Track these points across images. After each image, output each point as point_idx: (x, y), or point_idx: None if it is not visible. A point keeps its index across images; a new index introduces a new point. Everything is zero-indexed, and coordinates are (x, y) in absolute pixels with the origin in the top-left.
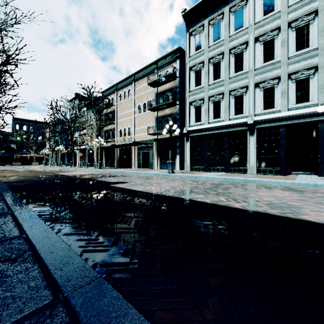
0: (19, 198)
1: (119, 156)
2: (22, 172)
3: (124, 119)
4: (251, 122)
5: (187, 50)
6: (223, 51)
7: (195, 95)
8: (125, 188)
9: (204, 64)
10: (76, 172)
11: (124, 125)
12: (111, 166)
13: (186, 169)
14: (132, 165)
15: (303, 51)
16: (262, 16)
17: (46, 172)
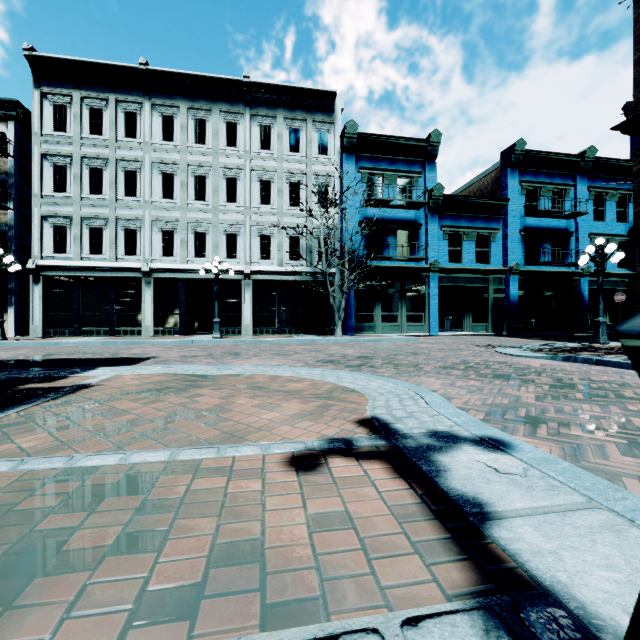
0: None
1: None
2: None
3: None
4: (147, 270)
5: (37, 120)
6: (107, 157)
7: (55, 207)
8: None
9: (73, 160)
10: None
11: None
12: None
13: (34, 334)
14: None
15: (201, 203)
16: (161, 140)
17: None
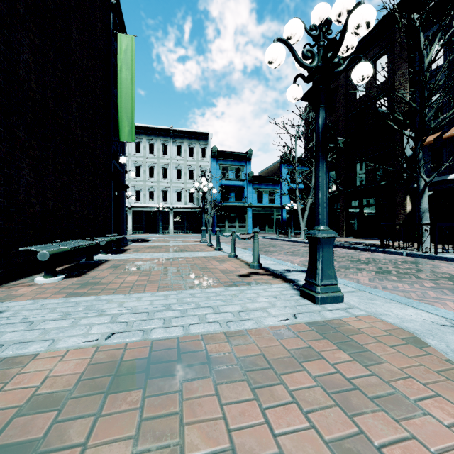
0: None
1: None
2: None
3: None
4: (130, 207)
5: None
6: None
7: None
8: None
9: None
10: None
11: None
12: None
13: None
14: None
15: (152, 179)
16: (135, 152)
17: None
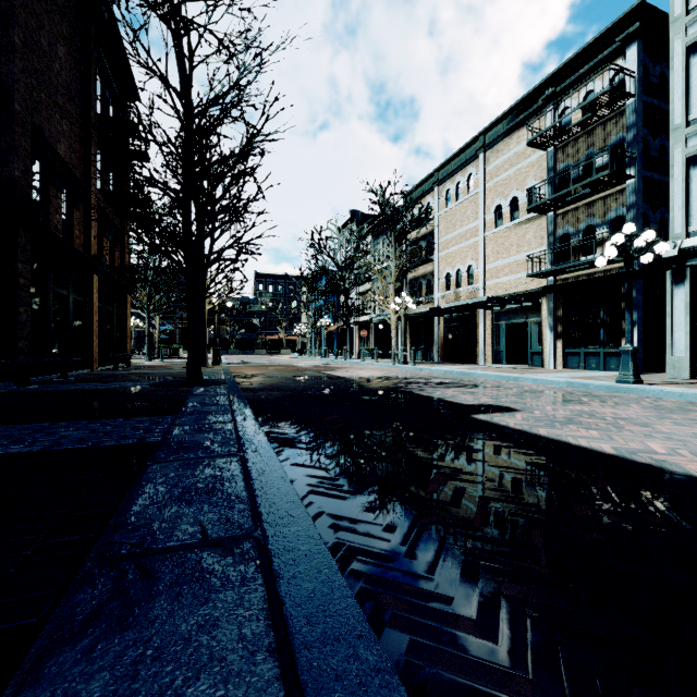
0: (273, 443)
1: (443, 336)
2: (269, 369)
3: (456, 247)
4: None
5: None
6: None
7: None
8: (536, 434)
9: None
10: (359, 370)
11: (457, 261)
12: (425, 358)
13: (673, 373)
14: (477, 356)
15: None
16: None
17: (307, 370)
